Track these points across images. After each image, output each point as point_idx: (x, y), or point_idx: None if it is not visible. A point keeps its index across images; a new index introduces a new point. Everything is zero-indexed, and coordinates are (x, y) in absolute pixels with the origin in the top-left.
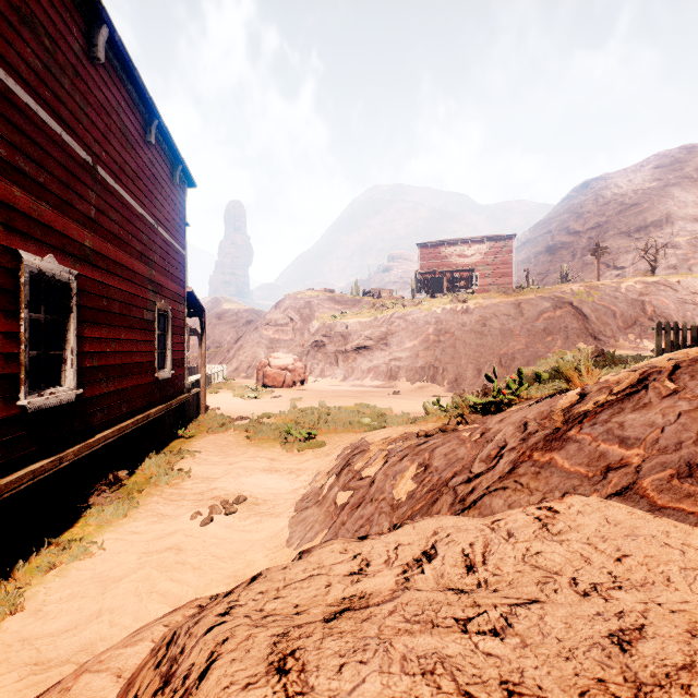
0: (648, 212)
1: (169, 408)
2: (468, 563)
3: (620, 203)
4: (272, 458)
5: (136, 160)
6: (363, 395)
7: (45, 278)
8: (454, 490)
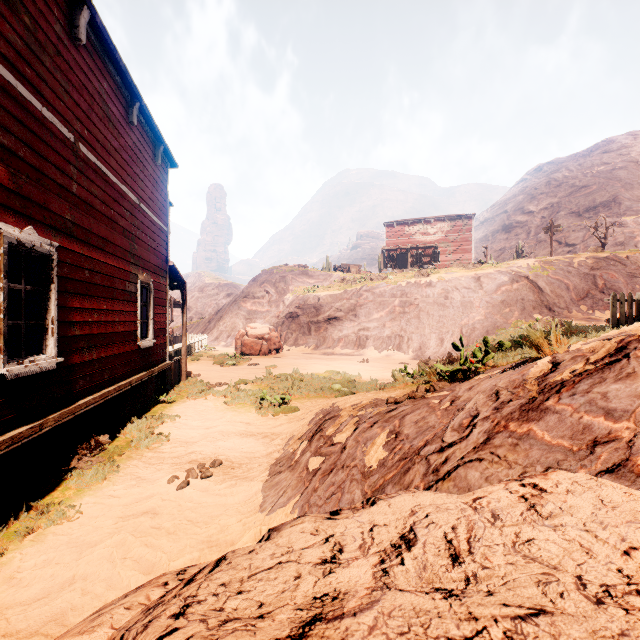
0: (597, 193)
1: (151, 375)
2: (452, 551)
3: (570, 185)
4: (247, 422)
5: (119, 140)
6: (334, 362)
7: (25, 249)
8: (426, 459)
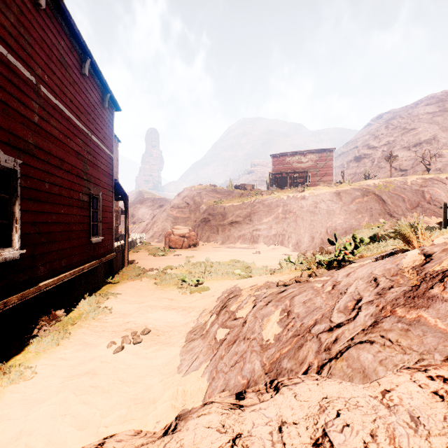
0: (421, 133)
1: (100, 263)
2: None
3: (403, 128)
4: (171, 298)
5: (74, 86)
6: (235, 253)
7: None
8: (317, 337)
